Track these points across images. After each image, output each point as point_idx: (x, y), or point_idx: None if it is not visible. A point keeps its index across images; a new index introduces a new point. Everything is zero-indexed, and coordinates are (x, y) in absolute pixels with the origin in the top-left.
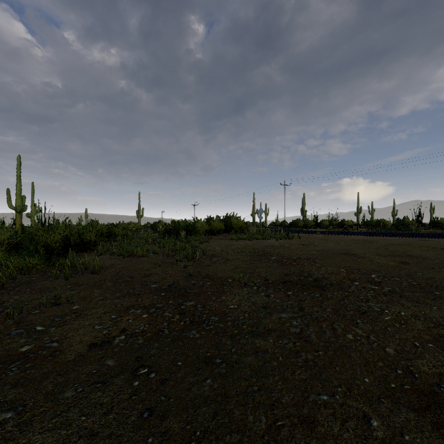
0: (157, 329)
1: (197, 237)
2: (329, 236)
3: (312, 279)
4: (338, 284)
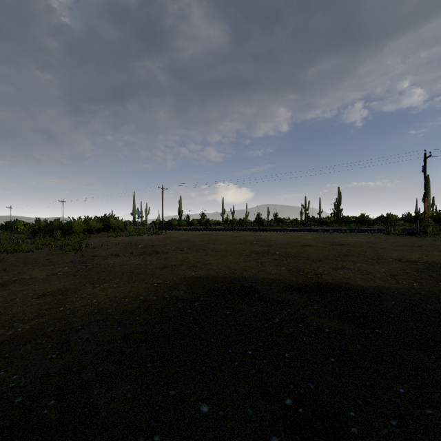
0: (76, 270)
1: (75, 236)
2: (189, 232)
3: (156, 252)
4: (167, 252)
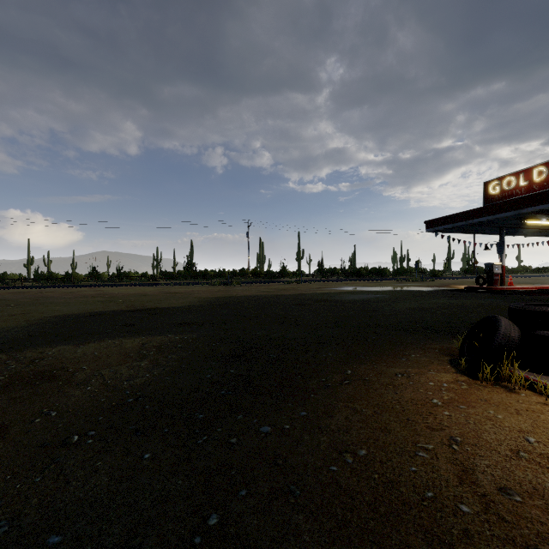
0: None
1: None
2: None
3: None
4: None
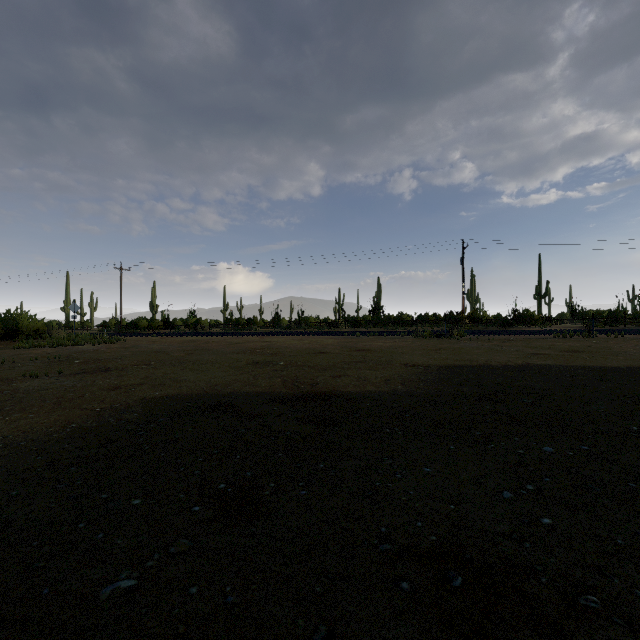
0: None
1: None
2: (166, 338)
3: (105, 368)
4: (123, 368)
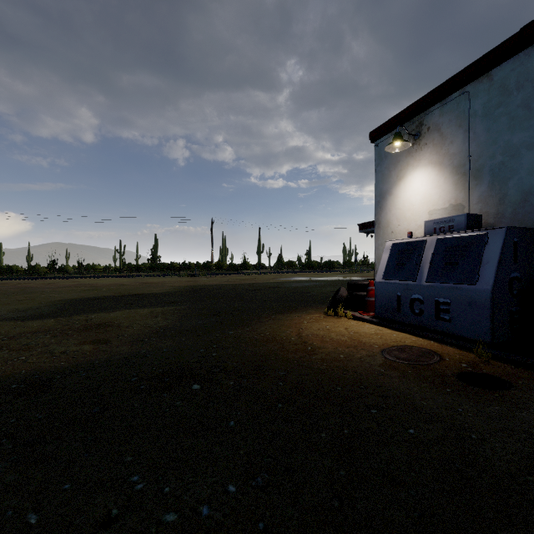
0: None
1: None
2: None
3: None
4: None
